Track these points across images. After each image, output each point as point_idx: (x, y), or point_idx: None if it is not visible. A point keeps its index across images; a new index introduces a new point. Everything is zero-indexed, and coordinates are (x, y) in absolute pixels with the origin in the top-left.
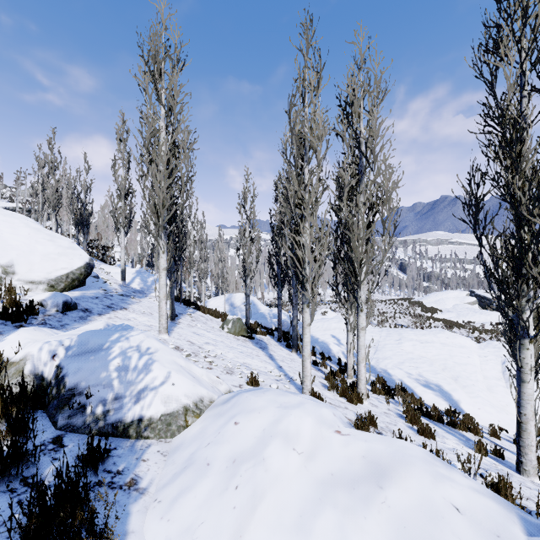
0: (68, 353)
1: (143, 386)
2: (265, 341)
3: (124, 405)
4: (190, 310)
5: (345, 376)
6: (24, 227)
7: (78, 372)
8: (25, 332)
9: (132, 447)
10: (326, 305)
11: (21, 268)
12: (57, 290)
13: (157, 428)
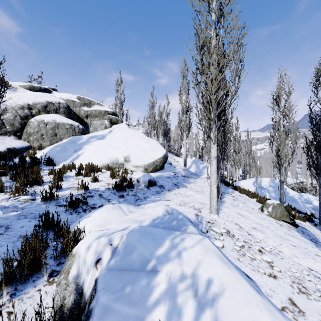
0: (110, 263)
1: None
2: (308, 229)
3: None
4: (229, 189)
5: None
6: (137, 136)
7: (104, 318)
8: (105, 210)
9: None
10: None
11: (133, 158)
12: (148, 172)
13: None
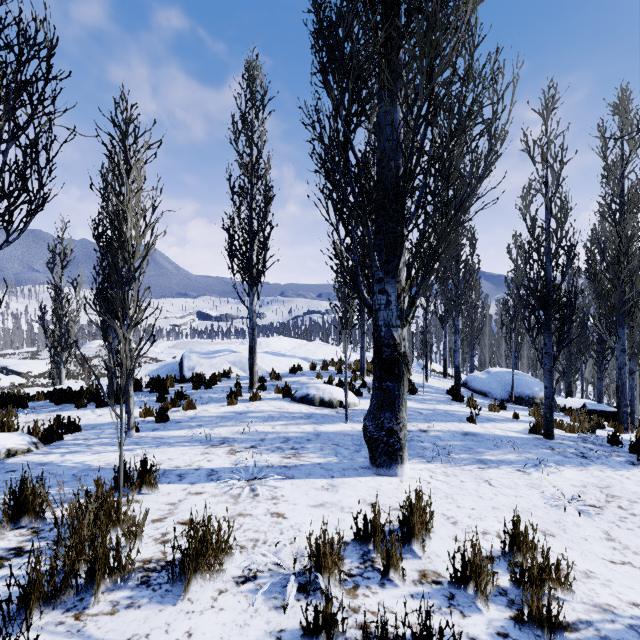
0: None
1: None
2: None
3: None
4: None
5: None
6: None
7: None
8: None
9: None
10: None
11: None
12: None
13: None
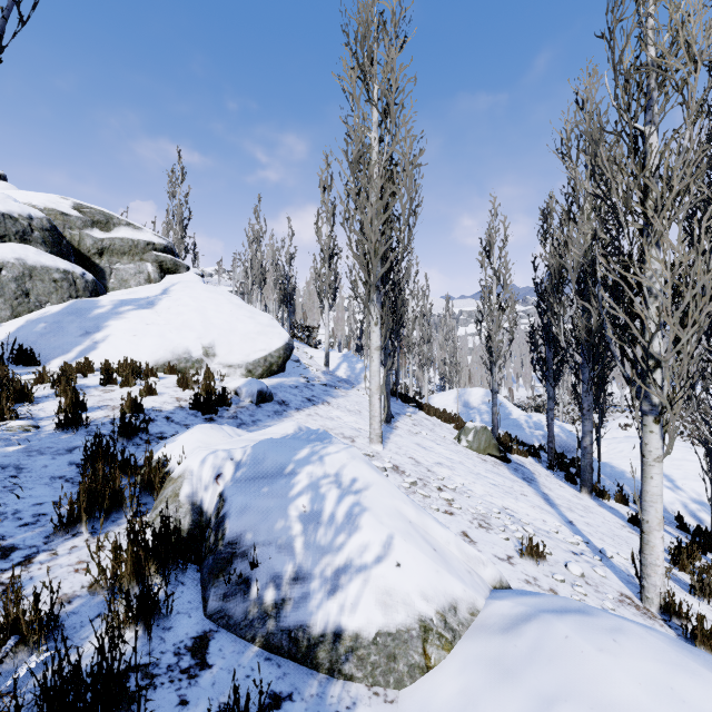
0: (236, 475)
1: (343, 561)
2: (527, 466)
3: (310, 594)
4: (409, 409)
5: (708, 559)
6: (227, 303)
7: (244, 513)
8: (200, 430)
9: (321, 700)
10: (626, 414)
11: (221, 350)
12: (255, 376)
13: (368, 660)
